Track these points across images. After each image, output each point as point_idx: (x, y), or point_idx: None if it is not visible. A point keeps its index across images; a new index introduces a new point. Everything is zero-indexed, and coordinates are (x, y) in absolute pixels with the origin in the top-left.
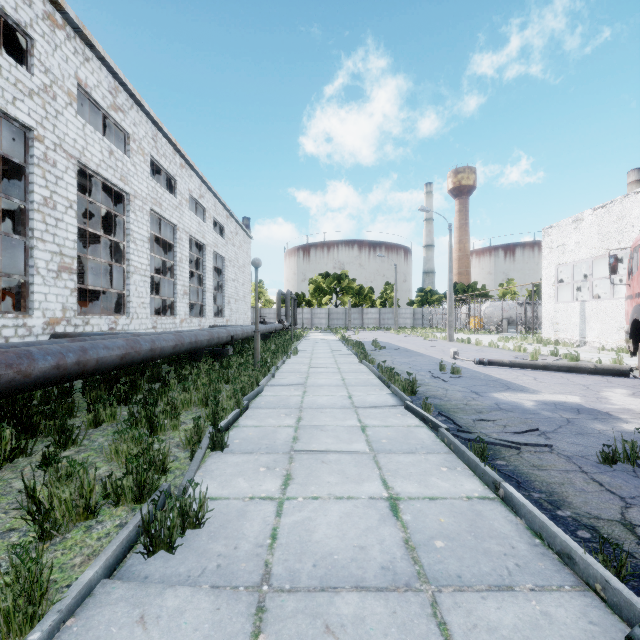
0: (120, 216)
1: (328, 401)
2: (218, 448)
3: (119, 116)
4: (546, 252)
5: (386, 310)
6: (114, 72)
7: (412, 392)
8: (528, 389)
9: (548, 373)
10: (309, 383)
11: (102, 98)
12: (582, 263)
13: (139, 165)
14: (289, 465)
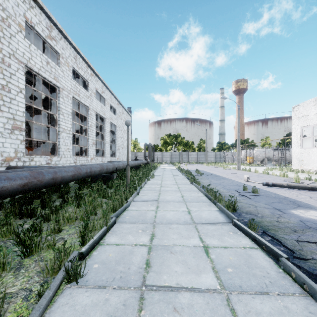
0: (54, 99)
1: (174, 216)
2: (74, 279)
3: (53, 43)
4: (295, 120)
5: (200, 153)
6: (49, 16)
7: (233, 209)
8: (314, 206)
9: (315, 192)
10: (160, 199)
11: (42, 31)
12: (316, 126)
13: (65, 72)
14: (138, 315)
